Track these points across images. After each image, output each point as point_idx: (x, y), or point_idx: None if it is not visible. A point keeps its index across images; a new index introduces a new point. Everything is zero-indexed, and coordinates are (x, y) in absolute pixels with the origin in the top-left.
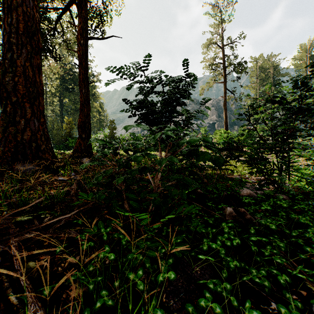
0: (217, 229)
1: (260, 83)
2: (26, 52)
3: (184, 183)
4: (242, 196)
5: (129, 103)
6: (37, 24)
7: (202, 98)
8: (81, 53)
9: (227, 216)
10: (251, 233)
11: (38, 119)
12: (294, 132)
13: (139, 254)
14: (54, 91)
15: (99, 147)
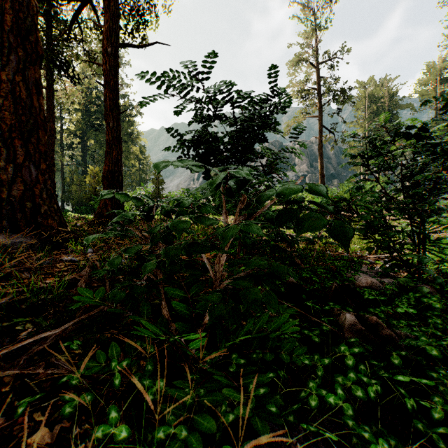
0: (331, 359)
1: (370, 118)
2: (16, 60)
3: (270, 273)
4: (358, 287)
5: (176, 136)
6: (35, 17)
7: (295, 128)
8: (108, 67)
9: (348, 331)
10: (394, 365)
11: (36, 165)
12: (441, 184)
13: (180, 425)
14: (74, 130)
15: (138, 210)
